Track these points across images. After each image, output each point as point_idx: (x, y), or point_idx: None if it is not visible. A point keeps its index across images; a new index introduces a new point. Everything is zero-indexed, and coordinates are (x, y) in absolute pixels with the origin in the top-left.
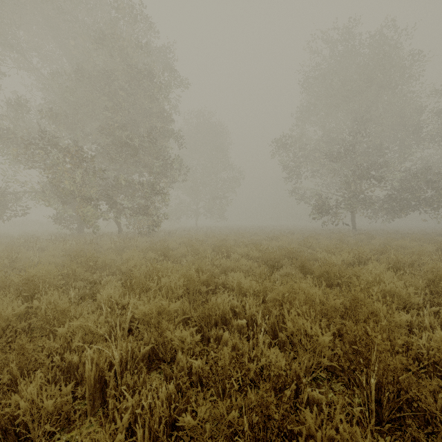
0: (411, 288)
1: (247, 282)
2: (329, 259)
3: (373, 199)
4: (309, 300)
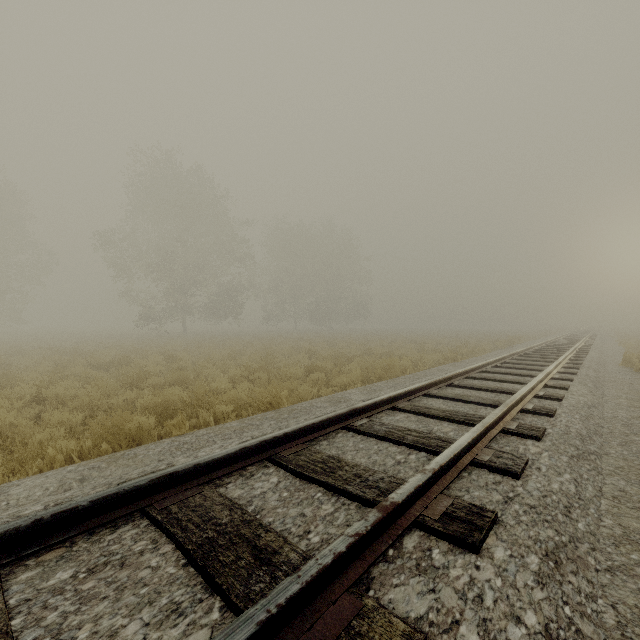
0: (109, 355)
1: (32, 360)
2: (90, 350)
3: (196, 307)
4: (58, 361)
